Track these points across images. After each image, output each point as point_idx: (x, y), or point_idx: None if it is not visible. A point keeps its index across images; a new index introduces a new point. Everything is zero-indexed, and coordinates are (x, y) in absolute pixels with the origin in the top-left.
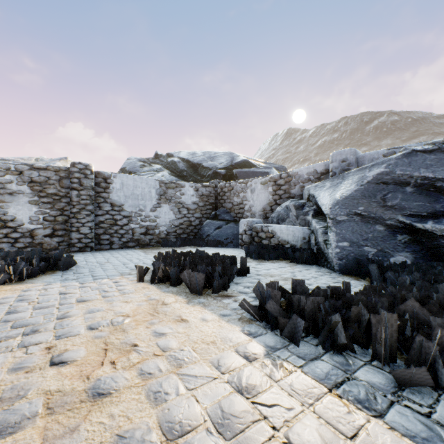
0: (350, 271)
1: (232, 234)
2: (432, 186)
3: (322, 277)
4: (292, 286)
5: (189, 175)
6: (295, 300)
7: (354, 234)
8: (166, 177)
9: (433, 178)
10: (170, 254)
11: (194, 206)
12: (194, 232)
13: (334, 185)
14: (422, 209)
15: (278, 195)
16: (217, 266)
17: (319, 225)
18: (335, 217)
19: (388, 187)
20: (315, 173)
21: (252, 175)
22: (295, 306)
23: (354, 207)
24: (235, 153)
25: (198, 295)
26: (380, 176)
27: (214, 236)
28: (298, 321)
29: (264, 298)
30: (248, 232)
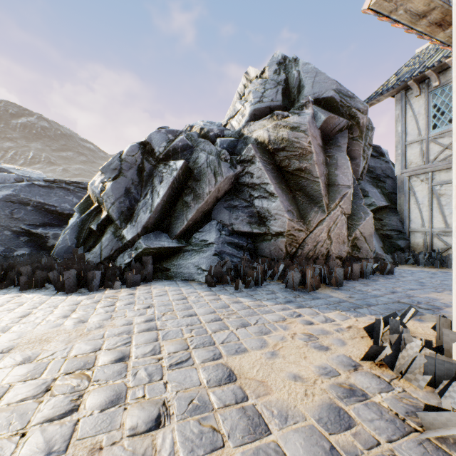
0: None
1: None
2: (44, 207)
3: None
4: None
5: None
6: None
7: None
8: None
9: (44, 203)
10: None
11: None
12: None
13: None
14: (37, 221)
15: None
16: None
17: None
18: None
19: (16, 205)
20: None
21: None
22: None
23: None
24: None
25: None
26: (9, 197)
27: None
28: None
29: None
30: None
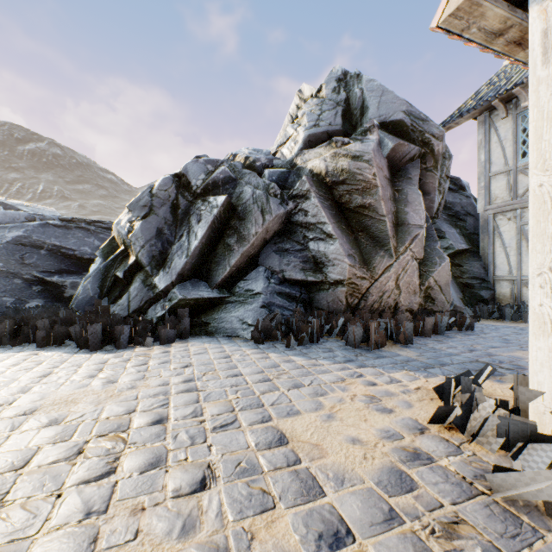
0: None
1: None
2: (60, 251)
3: None
4: None
5: None
6: None
7: None
8: None
9: (60, 246)
10: None
11: None
12: None
13: None
14: (52, 267)
15: None
16: None
17: None
18: None
19: (27, 249)
20: None
21: None
22: None
23: None
24: None
25: None
26: (20, 238)
27: None
28: None
29: None
30: None
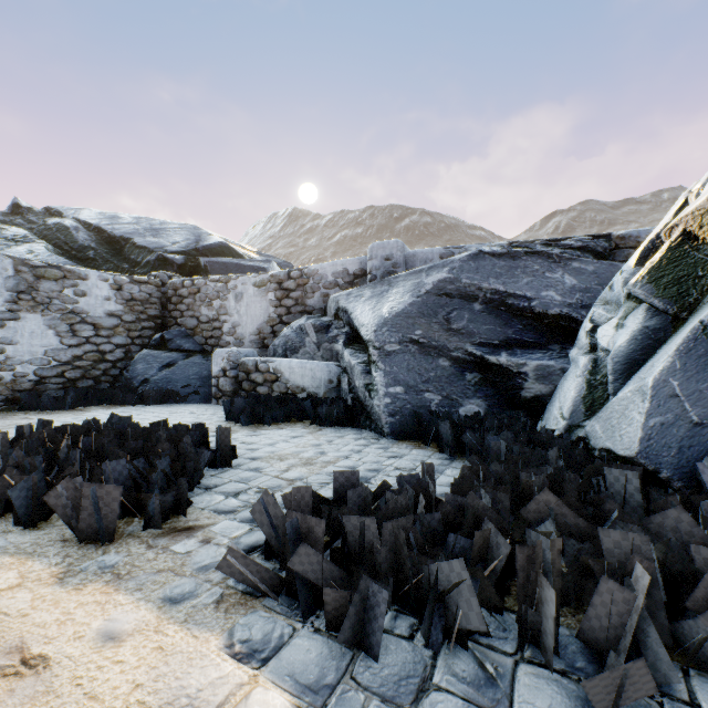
0: (408, 434)
1: (197, 378)
2: (503, 303)
3: (369, 448)
4: (334, 487)
5: (103, 259)
6: (351, 526)
7: (410, 374)
8: (39, 255)
9: (504, 293)
10: (31, 432)
11: (112, 321)
12: (112, 374)
13: (378, 294)
14: (493, 336)
15: (285, 308)
16: (161, 453)
17: (356, 359)
18: (383, 346)
19: (453, 302)
20: (346, 273)
21: (237, 271)
22: (353, 542)
23: (409, 331)
24: (204, 229)
25: (100, 545)
26: (443, 284)
27: (158, 383)
28: (373, 592)
29: (280, 530)
30: (231, 372)
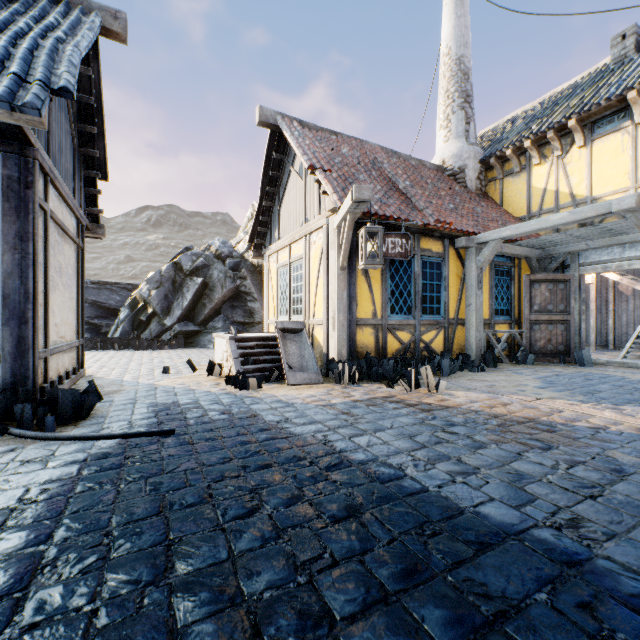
0: None
1: None
2: (97, 304)
3: None
4: None
5: None
6: None
7: None
8: None
9: (97, 301)
10: None
11: None
12: None
13: None
14: (93, 314)
15: None
16: None
17: None
18: None
19: None
20: None
21: None
22: None
23: None
24: None
25: None
26: None
27: None
28: None
29: None
30: None
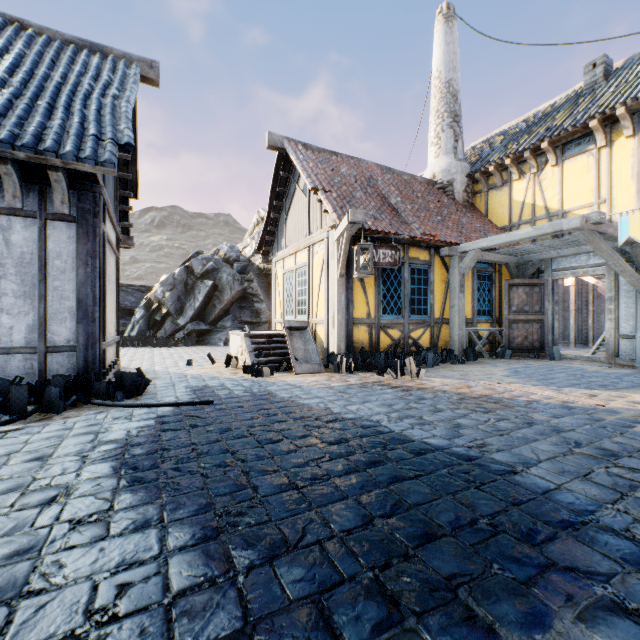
0: None
1: None
2: None
3: None
4: None
5: None
6: None
7: None
8: None
9: None
10: None
11: None
12: None
13: None
14: None
15: None
16: None
17: None
18: None
19: None
20: None
21: None
22: None
23: None
24: None
25: None
26: None
27: None
28: None
29: None
30: None
